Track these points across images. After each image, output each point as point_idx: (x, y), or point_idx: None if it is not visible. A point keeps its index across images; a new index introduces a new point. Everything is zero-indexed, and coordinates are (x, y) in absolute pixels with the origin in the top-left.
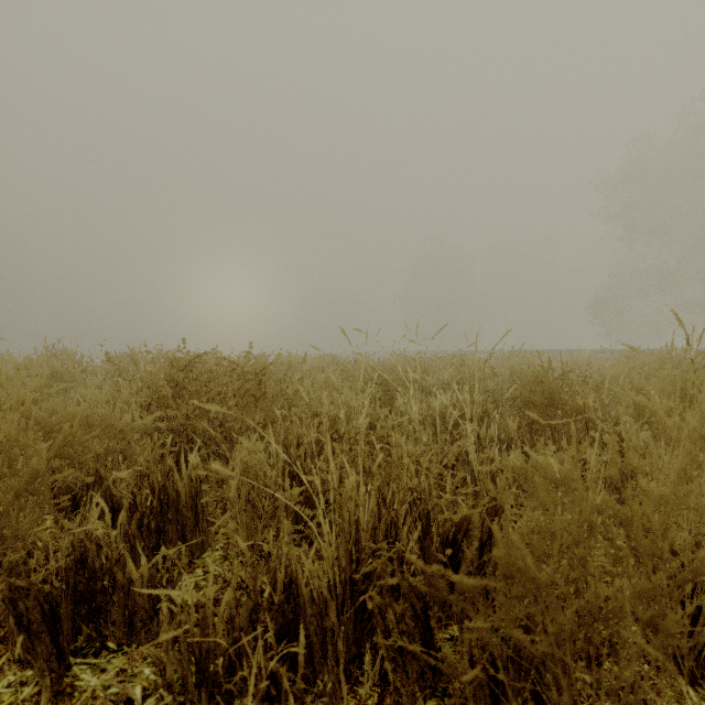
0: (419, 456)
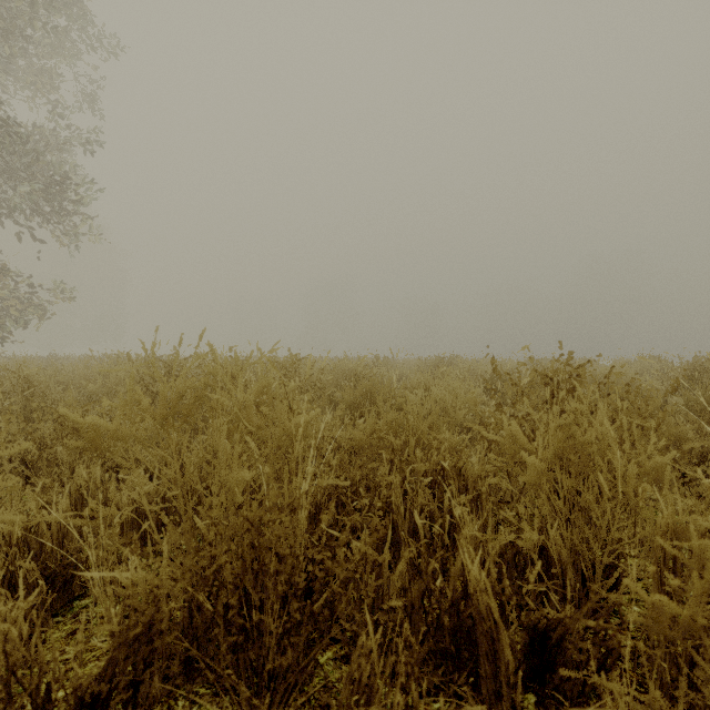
0: None
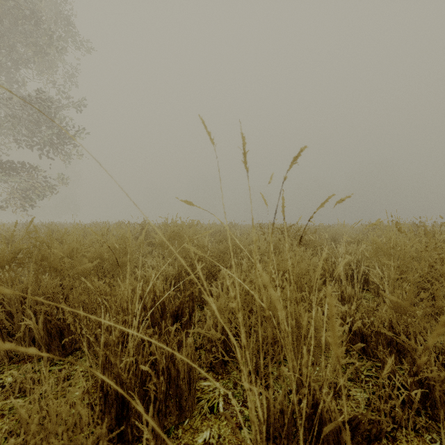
0: None
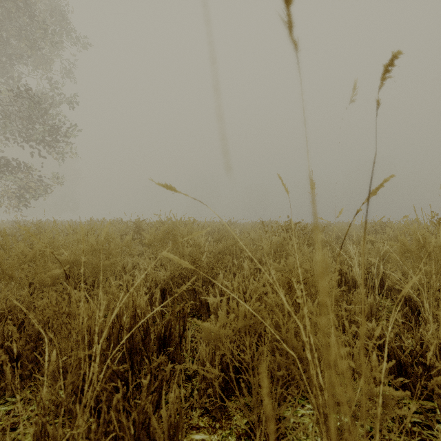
0: None
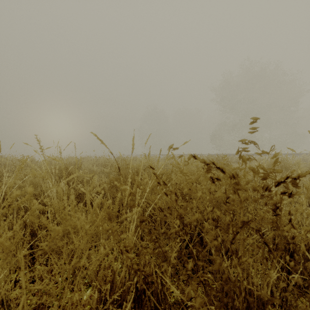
0: (27, 223)
